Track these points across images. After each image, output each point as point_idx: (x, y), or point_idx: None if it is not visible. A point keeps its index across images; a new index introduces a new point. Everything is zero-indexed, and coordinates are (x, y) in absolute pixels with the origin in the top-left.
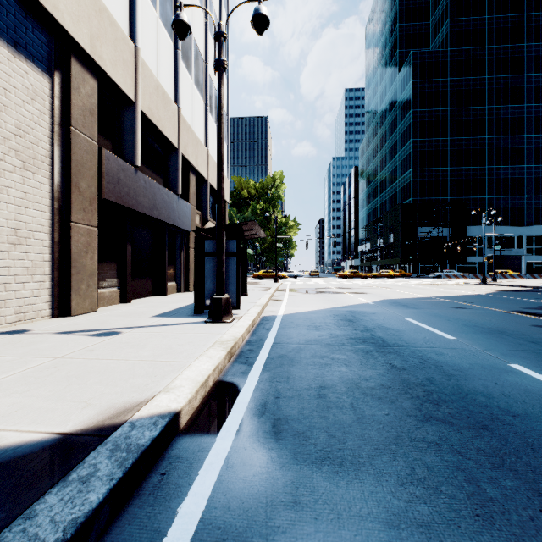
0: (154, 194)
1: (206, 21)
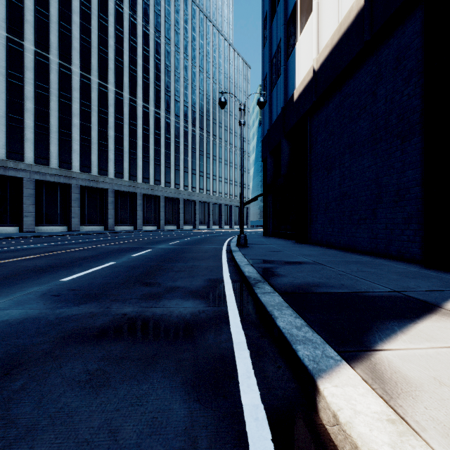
0: None
1: None
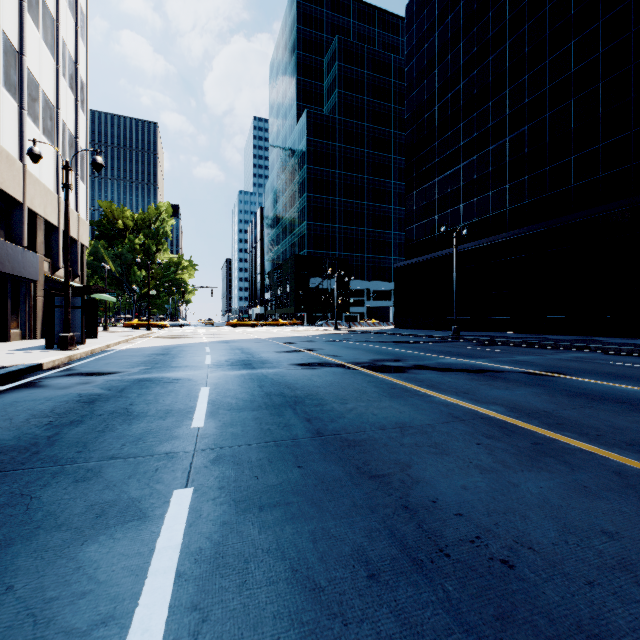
0: None
1: (57, 67)
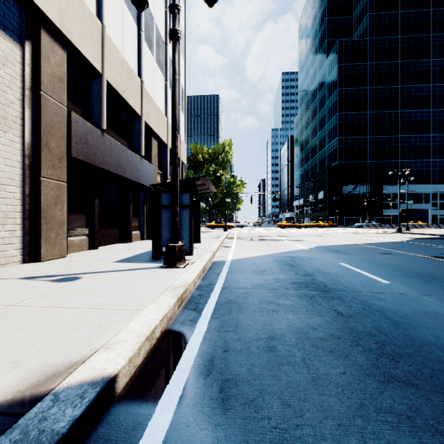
0: (119, 154)
1: (166, 9)
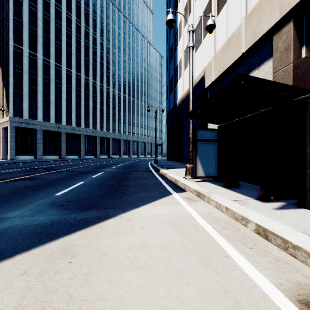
0: None
1: None
